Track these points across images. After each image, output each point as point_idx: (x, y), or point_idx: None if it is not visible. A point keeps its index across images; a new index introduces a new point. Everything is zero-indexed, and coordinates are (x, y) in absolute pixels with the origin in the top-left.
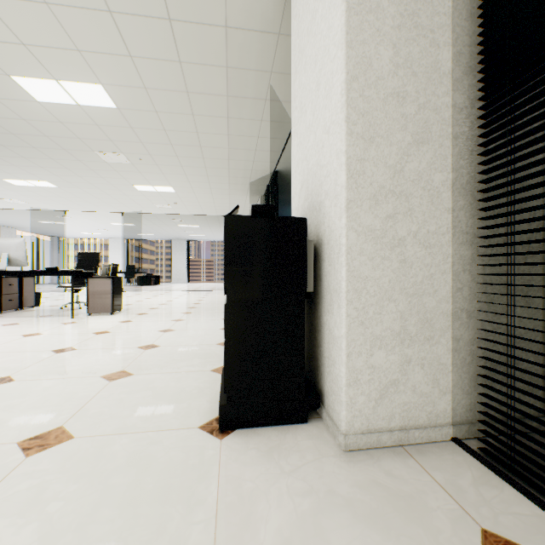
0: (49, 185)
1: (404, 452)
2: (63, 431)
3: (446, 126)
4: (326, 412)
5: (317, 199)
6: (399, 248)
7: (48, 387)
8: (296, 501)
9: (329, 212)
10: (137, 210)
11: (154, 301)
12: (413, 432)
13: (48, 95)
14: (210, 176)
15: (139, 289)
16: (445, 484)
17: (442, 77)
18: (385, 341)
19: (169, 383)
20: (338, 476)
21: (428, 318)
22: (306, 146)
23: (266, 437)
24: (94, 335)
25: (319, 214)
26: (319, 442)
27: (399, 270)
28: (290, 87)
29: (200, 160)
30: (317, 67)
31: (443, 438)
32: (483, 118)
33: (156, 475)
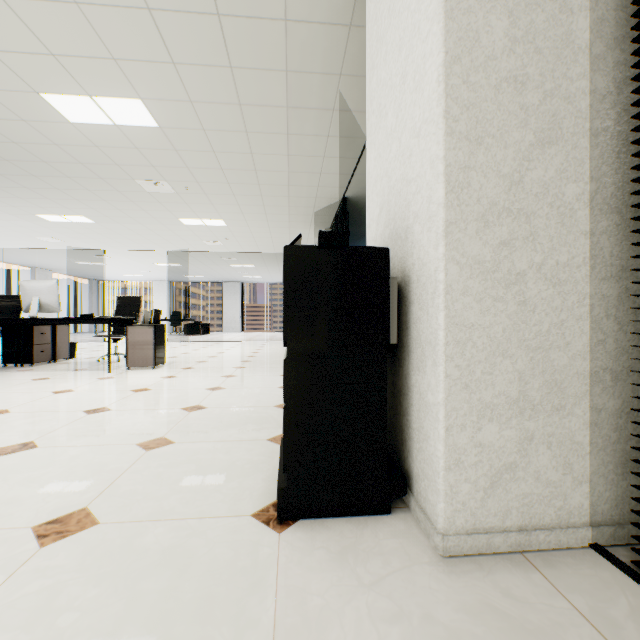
0: (86, 220)
1: (526, 562)
2: (87, 514)
3: (582, 120)
4: (415, 501)
5: (402, 224)
6: (517, 285)
7: (75, 457)
8: (381, 629)
9: (420, 239)
10: (184, 248)
11: (202, 353)
12: (536, 534)
13: (82, 115)
14: (267, 206)
15: (186, 340)
16: (591, 614)
17: (576, 53)
18: (497, 410)
19: (216, 455)
20: (436, 594)
21: (557, 380)
22: (387, 159)
23: (338, 532)
24: (132, 392)
25: (405, 243)
26: (408, 542)
27: (517, 315)
28: (363, 93)
29: (255, 187)
30: (402, 54)
31: (578, 544)
32: (638, 105)
33: (196, 580)
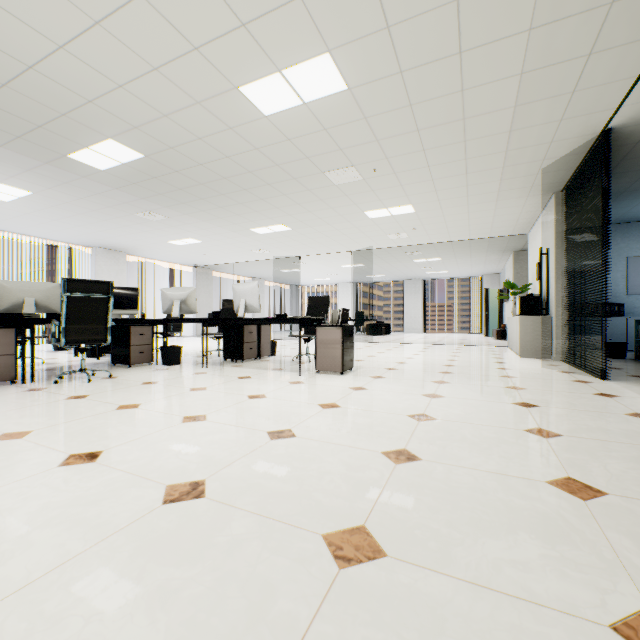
0: (285, 228)
1: None
2: None
3: None
4: None
5: None
6: None
7: (236, 542)
8: None
9: None
10: (367, 246)
11: (389, 356)
12: None
13: (274, 102)
14: (470, 174)
15: (368, 340)
16: None
17: None
18: None
19: None
20: None
21: None
22: None
23: None
24: (319, 408)
25: None
26: None
27: None
28: None
29: (458, 147)
30: None
31: None
32: None
33: None
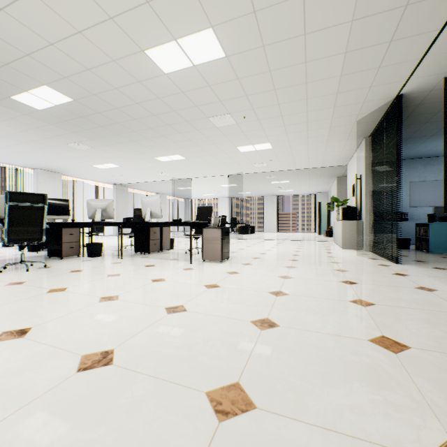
0: (180, 157)
1: None
2: None
3: None
4: None
5: None
6: None
7: (136, 403)
8: None
9: None
10: (239, 172)
11: (254, 249)
12: None
13: (171, 63)
14: (310, 122)
15: (240, 237)
16: None
17: None
18: None
19: None
20: None
21: None
22: None
23: None
24: (204, 288)
25: None
26: None
27: None
28: None
29: (302, 103)
30: None
31: None
32: None
33: None
